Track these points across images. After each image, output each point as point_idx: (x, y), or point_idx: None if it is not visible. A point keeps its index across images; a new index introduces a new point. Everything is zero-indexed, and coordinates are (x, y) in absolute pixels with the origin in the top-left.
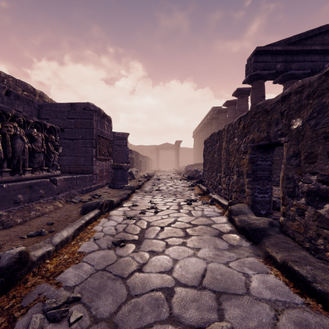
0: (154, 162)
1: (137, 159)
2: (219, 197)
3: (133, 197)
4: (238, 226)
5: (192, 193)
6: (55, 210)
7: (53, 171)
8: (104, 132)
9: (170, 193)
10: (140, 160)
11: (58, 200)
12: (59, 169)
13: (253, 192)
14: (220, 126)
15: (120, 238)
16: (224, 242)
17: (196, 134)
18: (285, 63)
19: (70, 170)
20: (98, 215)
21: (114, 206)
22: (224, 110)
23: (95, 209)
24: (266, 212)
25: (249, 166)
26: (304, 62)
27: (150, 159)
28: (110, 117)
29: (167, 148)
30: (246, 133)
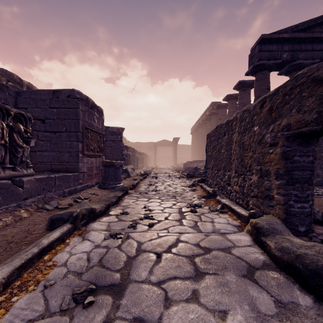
0: (152, 159)
1: (134, 155)
2: (231, 202)
3: (125, 200)
4: (277, 258)
5: (194, 194)
6: (15, 223)
7: (22, 170)
8: (94, 125)
9: (169, 195)
10: (136, 157)
11: (25, 208)
12: (31, 167)
13: (286, 200)
14: (220, 121)
15: (89, 282)
16: (264, 294)
17: (194, 131)
18: (292, 52)
19: (52, 168)
20: (68, 233)
21: (96, 215)
22: (224, 105)
23: (65, 225)
24: (306, 229)
25: (280, 164)
26: (312, 51)
27: (148, 155)
28: (101, 108)
29: (165, 145)
30: (275, 118)
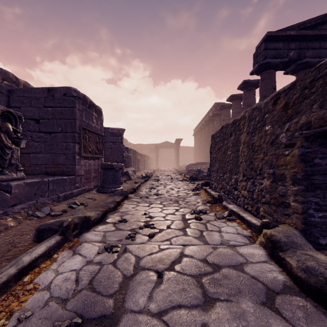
0: (154, 161)
1: (135, 157)
2: (239, 209)
3: (124, 205)
4: (301, 280)
5: (198, 199)
6: None
7: (11, 174)
8: (92, 125)
9: (171, 199)
10: (138, 159)
11: (13, 215)
12: (22, 170)
13: (305, 208)
14: (223, 122)
15: (75, 313)
16: None
17: (196, 132)
18: (299, 50)
19: (47, 171)
20: (56, 246)
21: (91, 224)
22: (228, 105)
23: (53, 237)
24: None
25: (298, 167)
26: (320, 50)
27: (150, 157)
28: (100, 108)
29: (167, 146)
30: (291, 116)
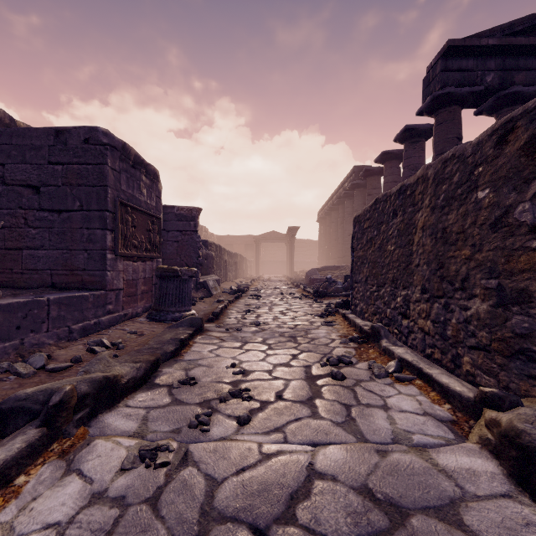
0: (252, 264)
1: (219, 258)
2: (417, 357)
3: (195, 346)
4: None
5: (333, 333)
6: None
7: None
8: (140, 199)
9: (283, 334)
10: (224, 261)
11: None
12: None
13: None
14: (369, 199)
15: None
16: None
17: (323, 216)
18: (502, 72)
19: (53, 282)
20: (28, 455)
21: (120, 392)
22: (377, 170)
23: (21, 432)
24: None
25: None
26: None
27: (245, 258)
28: (154, 168)
29: (273, 240)
30: None
